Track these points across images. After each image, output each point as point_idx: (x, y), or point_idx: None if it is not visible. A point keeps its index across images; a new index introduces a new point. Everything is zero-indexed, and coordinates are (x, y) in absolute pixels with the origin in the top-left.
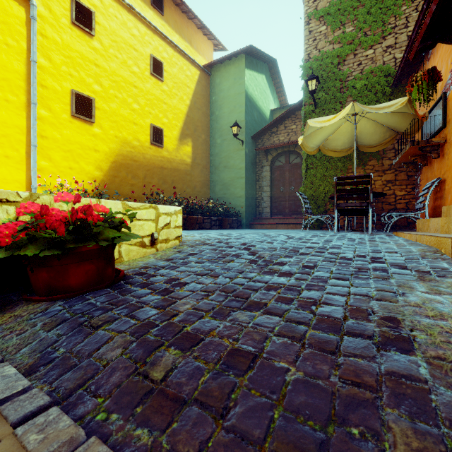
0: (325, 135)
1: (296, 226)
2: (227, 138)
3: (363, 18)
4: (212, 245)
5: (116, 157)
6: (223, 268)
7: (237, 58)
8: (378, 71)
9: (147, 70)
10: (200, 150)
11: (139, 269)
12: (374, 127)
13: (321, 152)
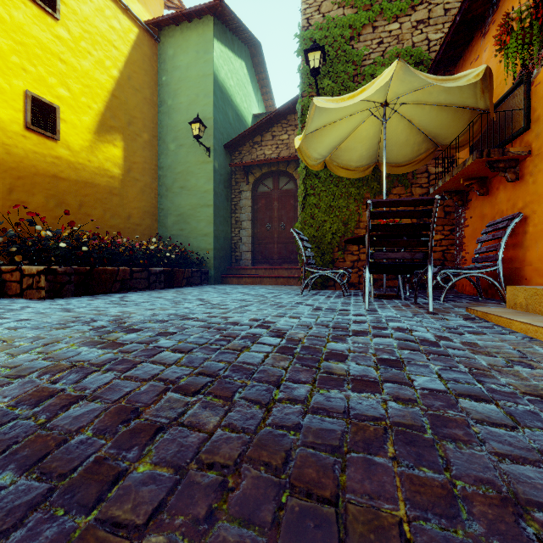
0: (335, 138)
1: (288, 280)
2: (185, 142)
3: None
4: None
5: None
6: None
7: (201, 21)
8: (406, 56)
9: None
10: (139, 156)
11: None
12: (407, 133)
13: (327, 170)
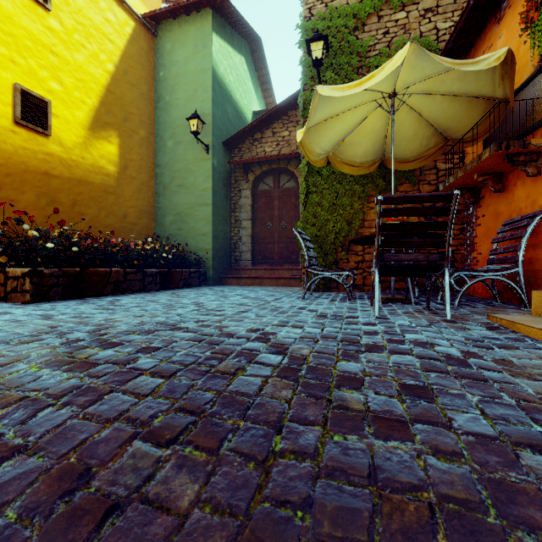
0: (340, 132)
1: (289, 281)
2: (183, 139)
3: None
4: None
5: None
6: None
7: (200, 14)
8: None
9: None
10: (135, 154)
11: None
12: (416, 126)
13: (330, 166)
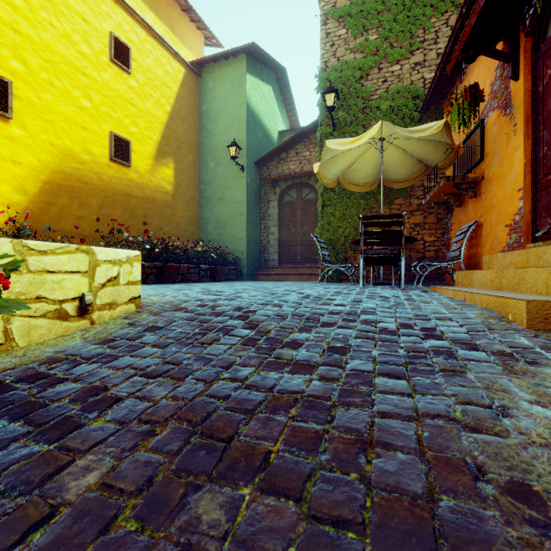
0: (346, 163)
1: (310, 277)
2: (222, 161)
3: (389, 25)
4: (190, 311)
5: (52, 175)
6: (198, 356)
7: (236, 59)
8: (406, 92)
9: (105, 54)
10: (185, 174)
11: (38, 365)
12: (403, 158)
13: (341, 185)
